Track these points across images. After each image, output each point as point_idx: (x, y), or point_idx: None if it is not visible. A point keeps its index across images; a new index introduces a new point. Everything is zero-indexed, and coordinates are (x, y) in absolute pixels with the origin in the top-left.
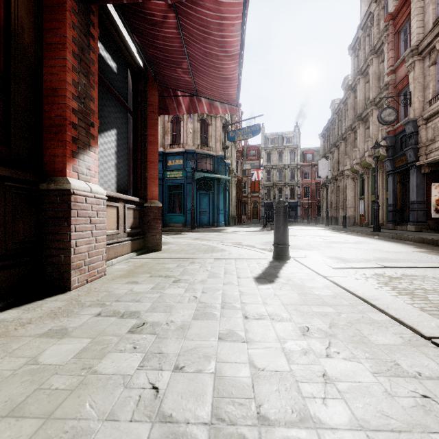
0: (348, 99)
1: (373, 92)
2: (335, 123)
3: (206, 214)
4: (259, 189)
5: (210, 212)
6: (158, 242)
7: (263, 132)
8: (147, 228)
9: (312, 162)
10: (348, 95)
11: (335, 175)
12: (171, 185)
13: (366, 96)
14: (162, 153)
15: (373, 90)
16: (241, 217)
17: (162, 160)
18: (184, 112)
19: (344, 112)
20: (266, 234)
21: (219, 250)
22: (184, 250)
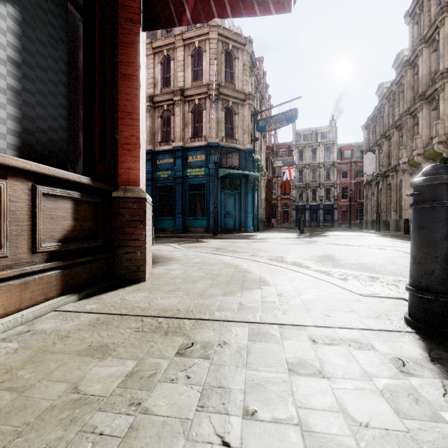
0: (405, 77)
1: (445, 60)
2: (384, 110)
3: (231, 217)
4: (290, 191)
5: (237, 216)
6: (139, 265)
7: (295, 128)
8: (117, 238)
9: (351, 160)
10: (405, 72)
11: (385, 171)
12: (192, 184)
13: (432, 69)
14: (182, 148)
15: (445, 58)
16: (270, 221)
17: (181, 155)
18: (188, 22)
19: (398, 94)
20: (311, 243)
21: (254, 283)
22: (187, 281)
